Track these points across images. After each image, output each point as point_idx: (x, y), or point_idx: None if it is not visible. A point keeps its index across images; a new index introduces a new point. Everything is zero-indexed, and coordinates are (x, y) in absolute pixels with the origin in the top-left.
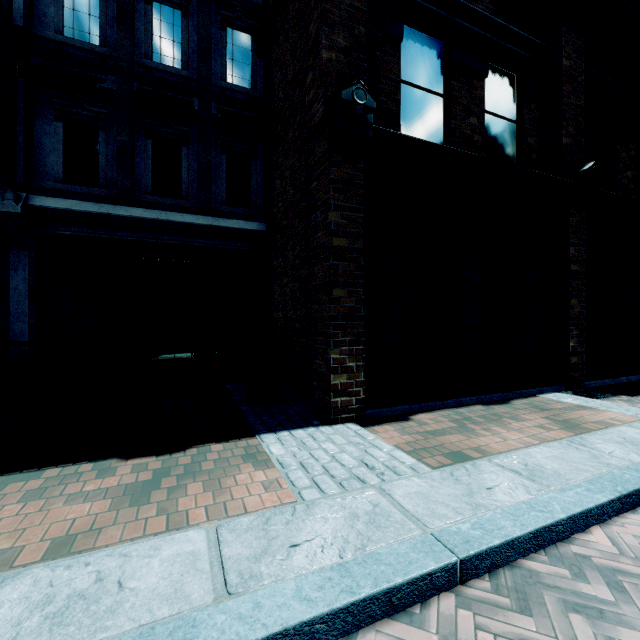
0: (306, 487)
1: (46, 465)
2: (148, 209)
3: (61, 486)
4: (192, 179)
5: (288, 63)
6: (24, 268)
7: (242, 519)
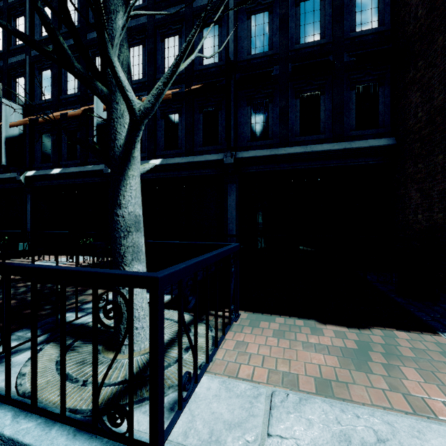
0: None
1: (272, 313)
2: (298, 146)
3: (290, 332)
4: (327, 117)
5: None
6: (233, 193)
7: None
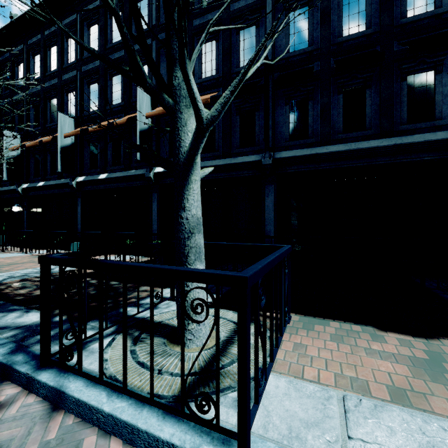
0: None
1: (324, 317)
2: (341, 144)
3: (348, 337)
4: (374, 112)
5: None
6: (271, 194)
7: None
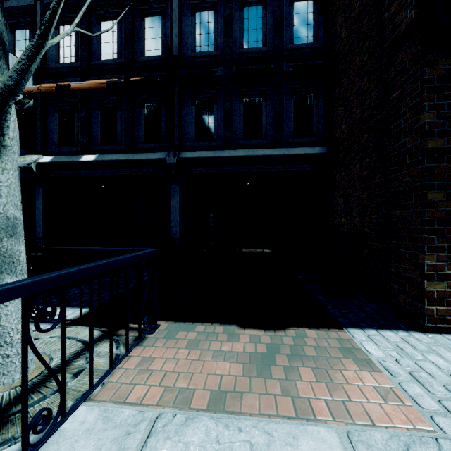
0: (437, 412)
1: (195, 321)
2: (241, 150)
3: (207, 341)
4: (269, 123)
5: (353, 1)
6: (177, 195)
7: (372, 433)
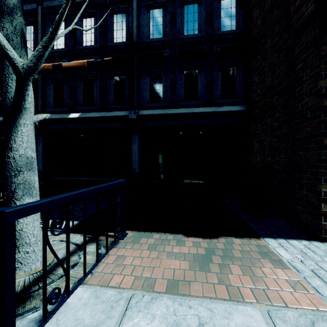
0: None
1: (153, 231)
2: (183, 108)
3: (162, 245)
4: (203, 89)
5: None
6: (136, 141)
7: (286, 312)
